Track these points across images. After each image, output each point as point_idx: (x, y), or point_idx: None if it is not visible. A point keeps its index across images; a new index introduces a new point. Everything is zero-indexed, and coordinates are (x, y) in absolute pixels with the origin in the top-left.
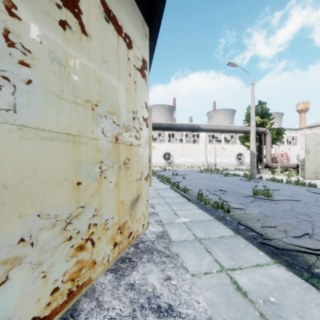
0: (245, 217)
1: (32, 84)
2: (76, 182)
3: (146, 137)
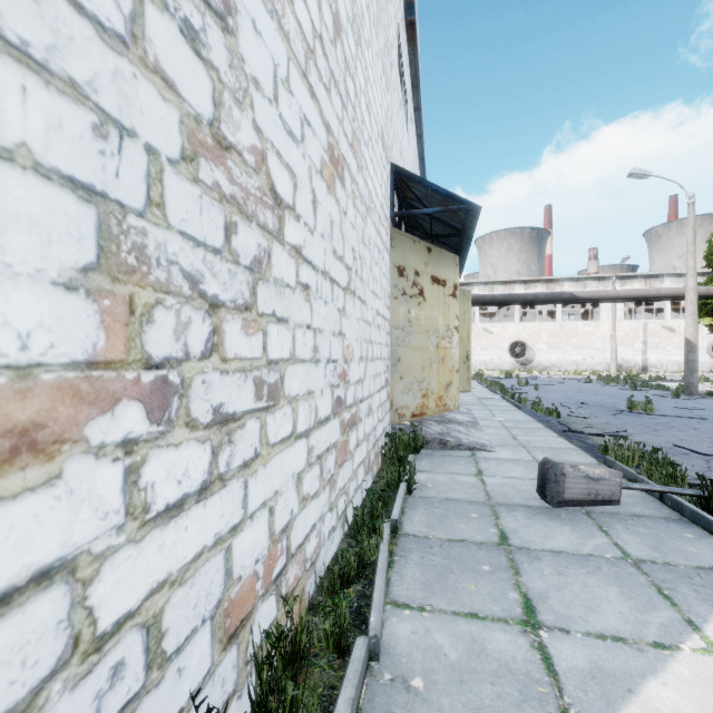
0: (575, 422)
1: (412, 332)
2: (422, 367)
3: (457, 340)
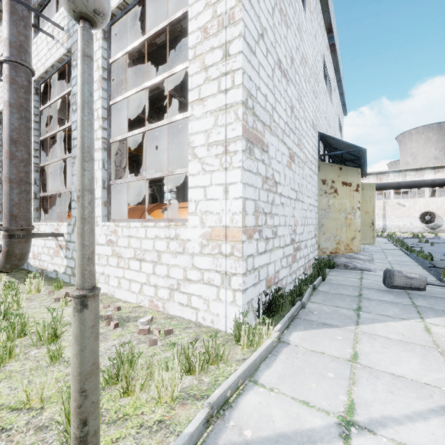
0: (443, 264)
1: (330, 211)
2: (336, 229)
3: (358, 214)
